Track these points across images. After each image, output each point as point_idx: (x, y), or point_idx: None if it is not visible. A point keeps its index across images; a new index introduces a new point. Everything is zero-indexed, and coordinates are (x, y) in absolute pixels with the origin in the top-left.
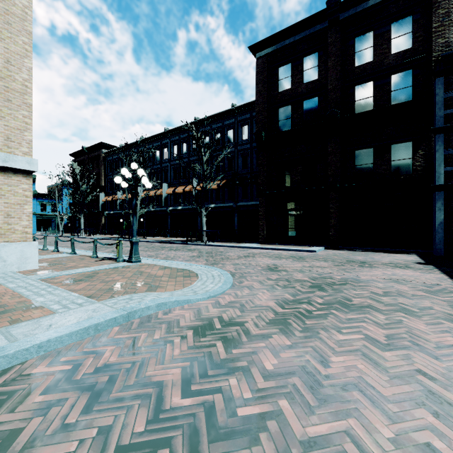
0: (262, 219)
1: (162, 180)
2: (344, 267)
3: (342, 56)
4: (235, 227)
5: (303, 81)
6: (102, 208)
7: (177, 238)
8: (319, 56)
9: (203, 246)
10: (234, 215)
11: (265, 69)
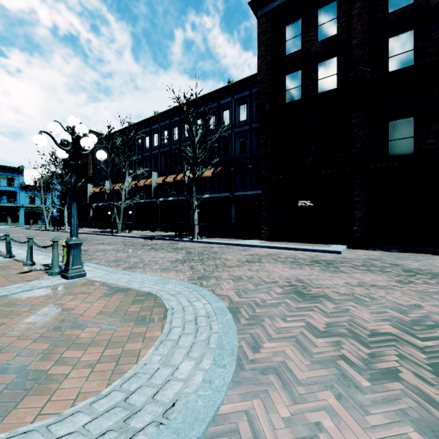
0: (266, 211)
1: (152, 169)
2: (418, 286)
3: (371, 2)
4: (232, 220)
5: (317, 39)
6: (90, 200)
7: (166, 233)
8: (339, 4)
9: (194, 243)
10: (231, 206)
11: (269, 28)
